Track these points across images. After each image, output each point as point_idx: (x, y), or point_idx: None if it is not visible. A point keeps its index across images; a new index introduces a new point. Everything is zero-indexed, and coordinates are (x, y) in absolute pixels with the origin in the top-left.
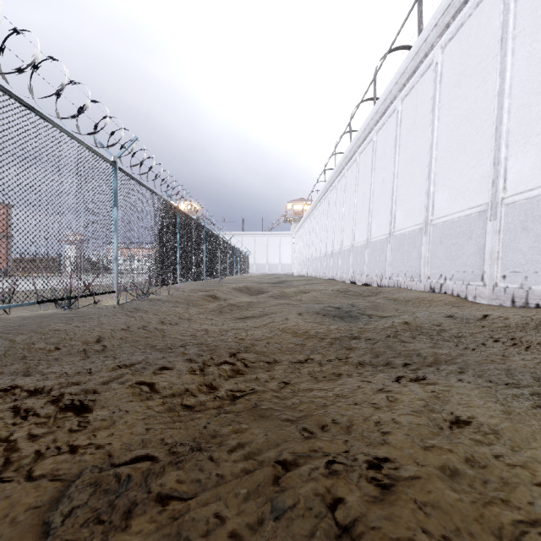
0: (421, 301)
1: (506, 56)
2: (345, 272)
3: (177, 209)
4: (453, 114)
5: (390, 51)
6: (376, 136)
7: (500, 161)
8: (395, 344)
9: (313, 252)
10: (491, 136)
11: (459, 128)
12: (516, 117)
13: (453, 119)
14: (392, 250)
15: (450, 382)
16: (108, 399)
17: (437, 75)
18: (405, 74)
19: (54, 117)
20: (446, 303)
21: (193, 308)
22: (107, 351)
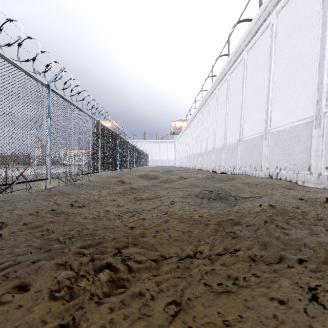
0: (266, 185)
1: (327, 12)
2: (209, 165)
3: (99, 122)
4: (285, 57)
5: (239, 22)
6: (229, 77)
7: (323, 86)
8: (276, 232)
9: (188, 152)
10: (315, 70)
11: (290, 66)
12: None
13: (285, 61)
14: (241, 150)
15: None
16: None
17: (273, 32)
18: (250, 34)
19: None
20: (284, 186)
21: (105, 191)
22: (0, 240)
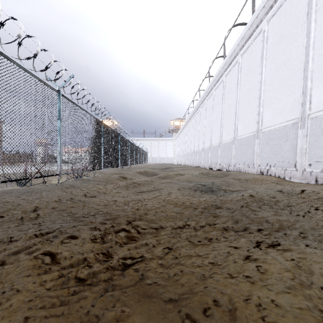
0: (256, 180)
1: (311, 23)
2: (206, 162)
3: (102, 122)
4: (275, 62)
5: (234, 26)
6: (225, 78)
7: (307, 91)
8: (248, 213)
9: (186, 150)
10: (300, 75)
11: (279, 71)
12: (318, 62)
13: (275, 65)
14: (235, 148)
15: (301, 248)
16: (9, 273)
17: (264, 38)
18: (244, 39)
19: (15, 58)
20: (272, 181)
21: (109, 185)
22: (39, 218)
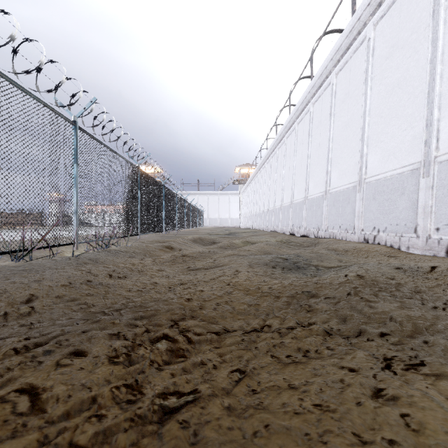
0: (359, 251)
1: (438, 25)
2: (285, 225)
3: (138, 169)
4: (385, 83)
5: (325, 33)
6: (313, 107)
7: (433, 123)
8: (359, 304)
9: (257, 208)
10: (423, 100)
11: (391, 95)
12: None
13: (385, 88)
14: (328, 206)
15: None
16: None
17: (370, 49)
18: (339, 51)
19: (8, 71)
20: (382, 253)
21: (148, 259)
22: (34, 314)
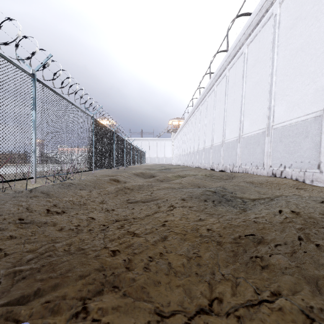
0: (271, 184)
1: None
2: (207, 163)
3: (93, 118)
4: (290, 48)
5: (238, 16)
6: (228, 72)
7: None
8: (322, 257)
9: (185, 150)
10: None
11: (295, 57)
12: None
13: (290, 52)
14: (241, 147)
15: None
16: None
17: (276, 23)
18: (250, 27)
19: None
20: (291, 185)
21: (95, 191)
22: None
